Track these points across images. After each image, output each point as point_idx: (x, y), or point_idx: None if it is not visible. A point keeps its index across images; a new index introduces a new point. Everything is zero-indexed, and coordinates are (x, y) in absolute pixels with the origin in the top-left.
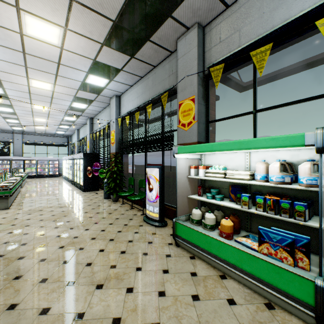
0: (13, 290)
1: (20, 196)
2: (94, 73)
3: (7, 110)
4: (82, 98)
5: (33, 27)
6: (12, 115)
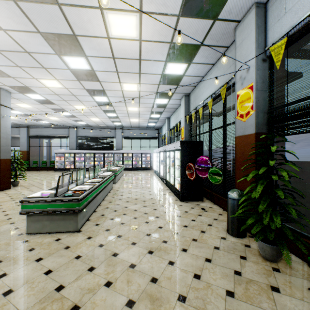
0: None
1: (107, 198)
2: None
3: (103, 100)
4: (182, 47)
5: None
6: (109, 107)
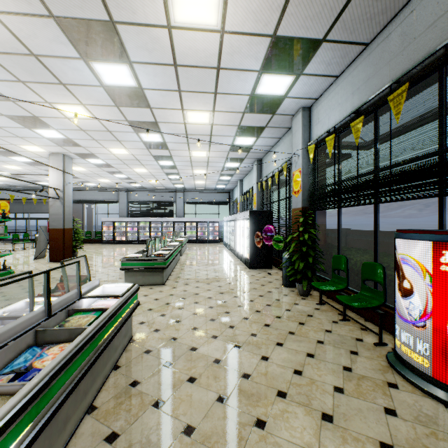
0: None
1: (178, 266)
2: (270, 69)
3: (168, 164)
4: (249, 128)
5: (182, 3)
6: (173, 170)
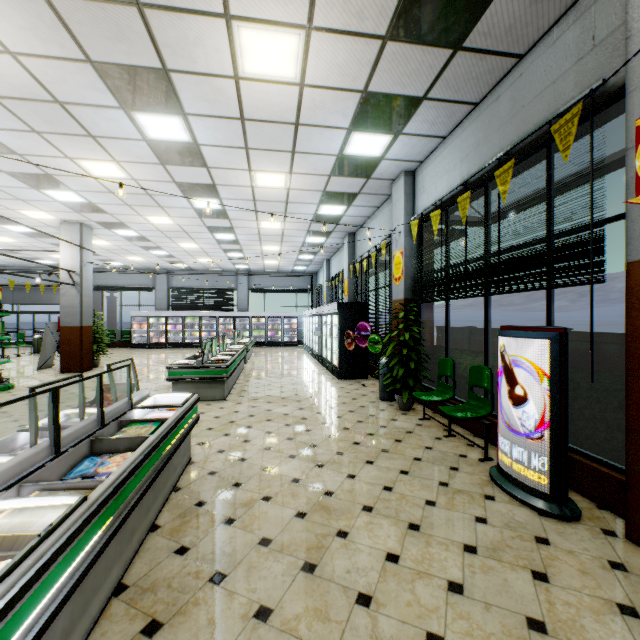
0: (206, 617)
1: (242, 377)
2: (361, 127)
3: (227, 238)
4: (337, 194)
5: (253, 53)
6: (234, 245)
